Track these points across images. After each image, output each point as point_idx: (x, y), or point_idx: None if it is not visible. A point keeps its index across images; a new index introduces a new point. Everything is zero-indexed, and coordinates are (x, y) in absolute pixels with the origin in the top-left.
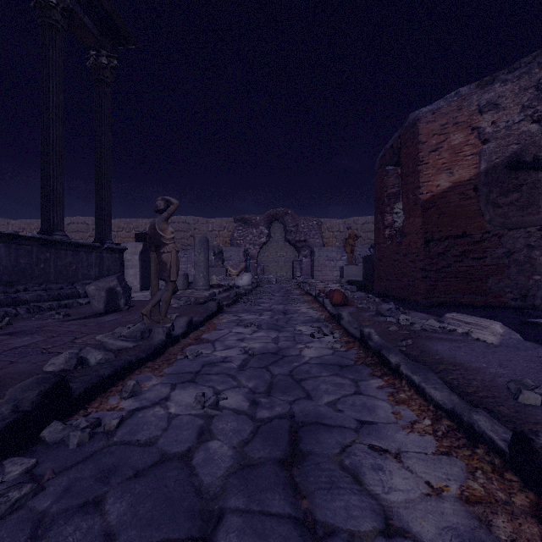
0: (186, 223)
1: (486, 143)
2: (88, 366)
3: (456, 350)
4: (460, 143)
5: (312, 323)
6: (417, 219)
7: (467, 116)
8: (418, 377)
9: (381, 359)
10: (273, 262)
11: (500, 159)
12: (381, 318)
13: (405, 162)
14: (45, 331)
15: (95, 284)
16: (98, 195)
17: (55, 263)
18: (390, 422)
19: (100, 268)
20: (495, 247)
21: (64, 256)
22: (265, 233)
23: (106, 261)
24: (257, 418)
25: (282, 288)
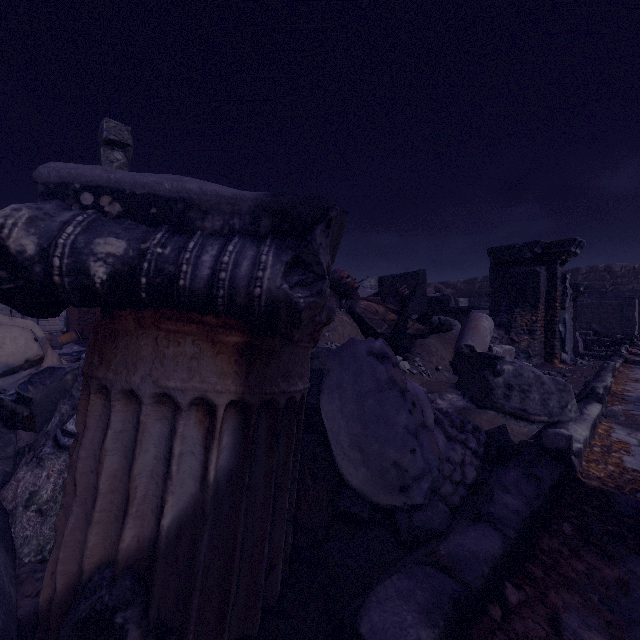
0: None
1: None
2: None
3: None
4: None
5: None
6: None
7: None
8: None
9: None
10: None
11: None
12: None
13: None
14: None
15: None
16: None
17: None
18: None
19: None
20: None
21: None
22: None
23: None
24: None
25: None
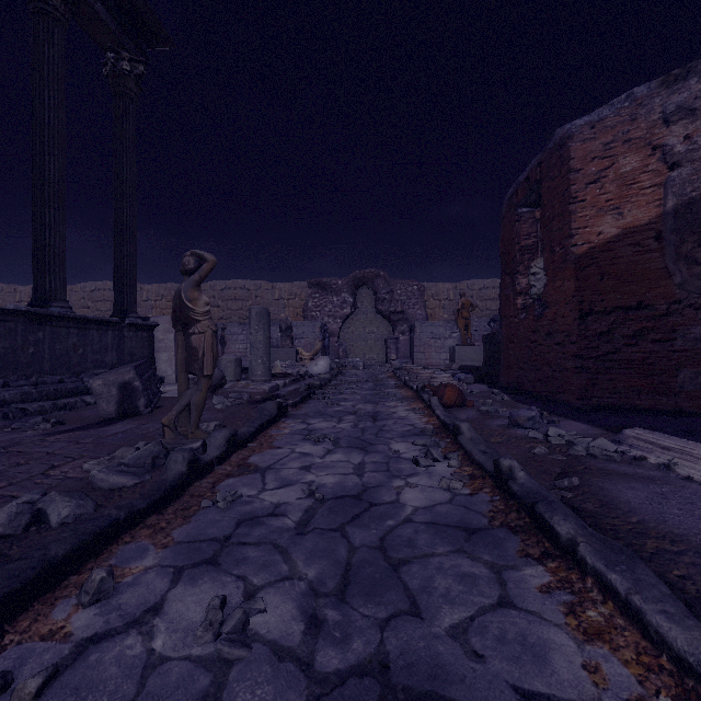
0: (245, 290)
1: (675, 168)
2: (49, 525)
3: (660, 502)
4: (634, 170)
5: (415, 436)
6: (567, 283)
7: (644, 129)
8: (621, 577)
9: (536, 521)
10: (360, 340)
11: (699, 192)
12: (518, 430)
13: (548, 200)
14: (10, 454)
15: (103, 377)
16: (118, 251)
17: (51, 347)
18: (586, 697)
19: (119, 351)
20: (690, 324)
21: (66, 336)
22: (349, 302)
23: (128, 342)
24: (316, 671)
25: (371, 376)
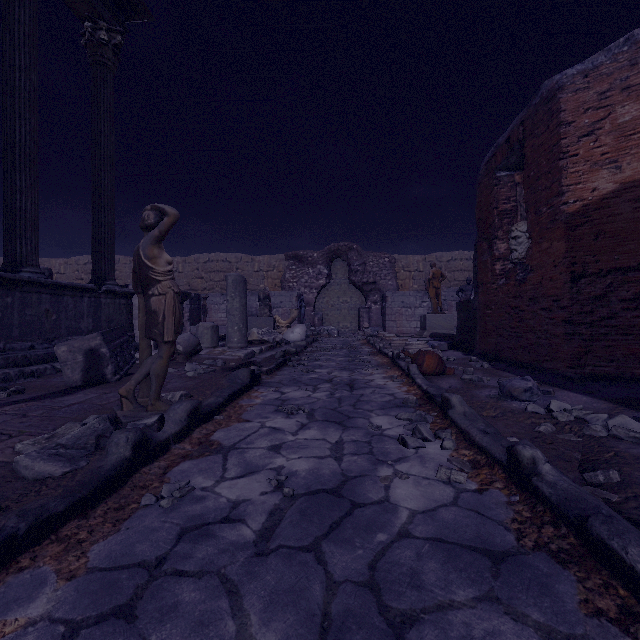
0: (227, 262)
1: None
2: None
3: None
4: (634, 119)
5: (397, 409)
6: (556, 244)
7: None
8: None
9: (592, 546)
10: (335, 309)
11: None
12: (513, 403)
13: (532, 159)
14: None
15: (68, 343)
16: (96, 219)
17: (21, 312)
18: None
19: (95, 318)
20: None
21: (37, 301)
22: (324, 273)
23: (105, 309)
24: None
25: (346, 343)
